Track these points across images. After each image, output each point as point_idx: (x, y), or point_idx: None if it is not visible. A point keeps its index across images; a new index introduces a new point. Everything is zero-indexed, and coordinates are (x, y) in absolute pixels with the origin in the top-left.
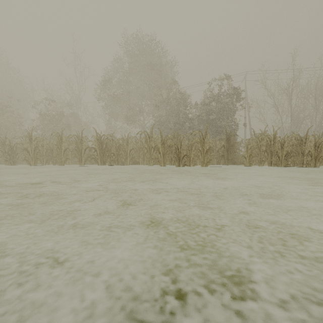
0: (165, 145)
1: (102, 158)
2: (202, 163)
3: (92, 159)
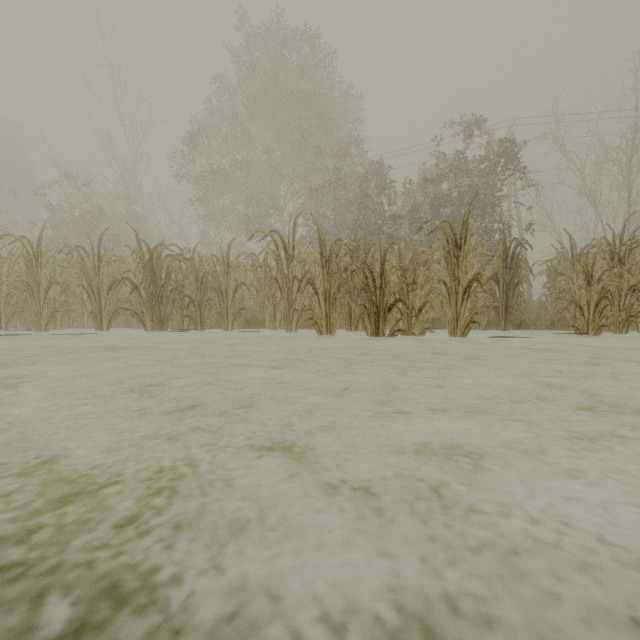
0: (332, 268)
1: (156, 311)
2: (451, 324)
3: (124, 312)
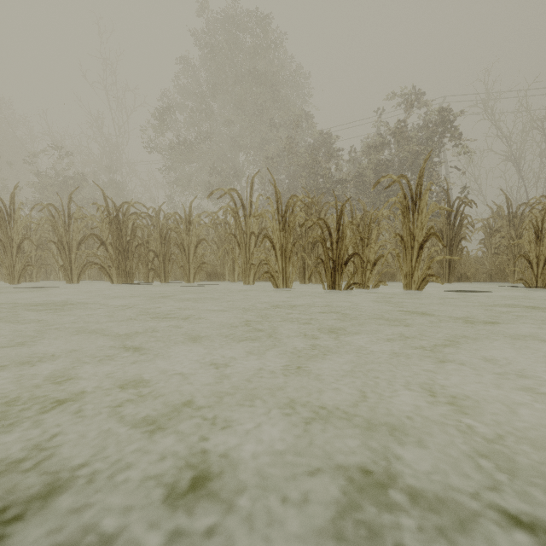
0: (289, 223)
1: (121, 265)
2: (406, 278)
3: (91, 266)
